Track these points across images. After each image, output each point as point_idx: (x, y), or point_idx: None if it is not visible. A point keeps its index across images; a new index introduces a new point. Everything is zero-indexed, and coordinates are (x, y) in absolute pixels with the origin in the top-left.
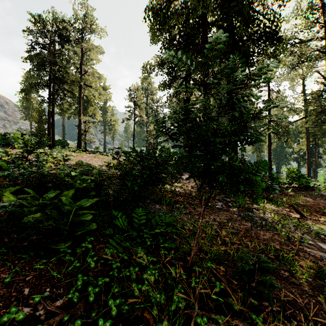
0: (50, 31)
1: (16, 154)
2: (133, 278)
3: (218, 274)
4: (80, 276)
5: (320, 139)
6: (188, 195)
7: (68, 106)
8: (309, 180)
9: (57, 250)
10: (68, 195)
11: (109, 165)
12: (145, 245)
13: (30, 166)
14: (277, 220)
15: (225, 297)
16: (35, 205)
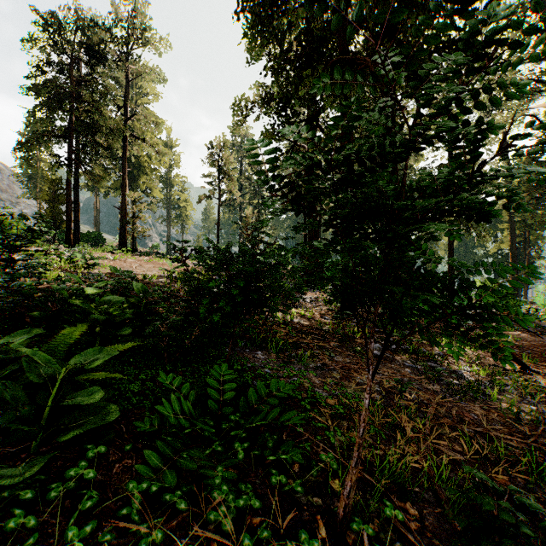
0: (71, 42)
1: None
2: None
3: (410, 533)
4: None
5: (533, 233)
6: (317, 330)
7: (101, 173)
8: (521, 302)
9: (5, 486)
10: (69, 336)
11: (171, 276)
12: (234, 461)
13: None
14: (483, 376)
15: None
16: None
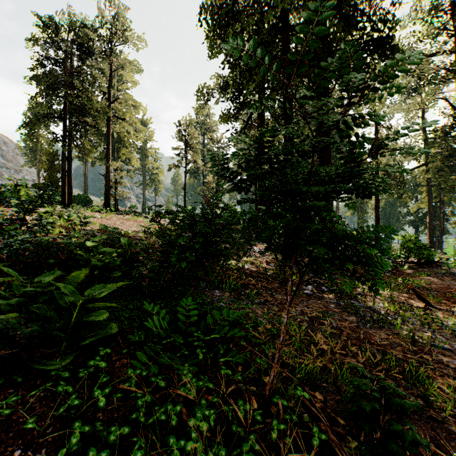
0: (65, 40)
1: (8, 214)
2: (171, 424)
3: (313, 408)
4: (77, 426)
5: (447, 195)
6: (263, 274)
7: (90, 147)
8: (434, 252)
9: (49, 371)
10: (77, 277)
11: (147, 231)
12: (196, 360)
13: (21, 232)
14: (393, 311)
15: (327, 450)
16: (20, 295)
